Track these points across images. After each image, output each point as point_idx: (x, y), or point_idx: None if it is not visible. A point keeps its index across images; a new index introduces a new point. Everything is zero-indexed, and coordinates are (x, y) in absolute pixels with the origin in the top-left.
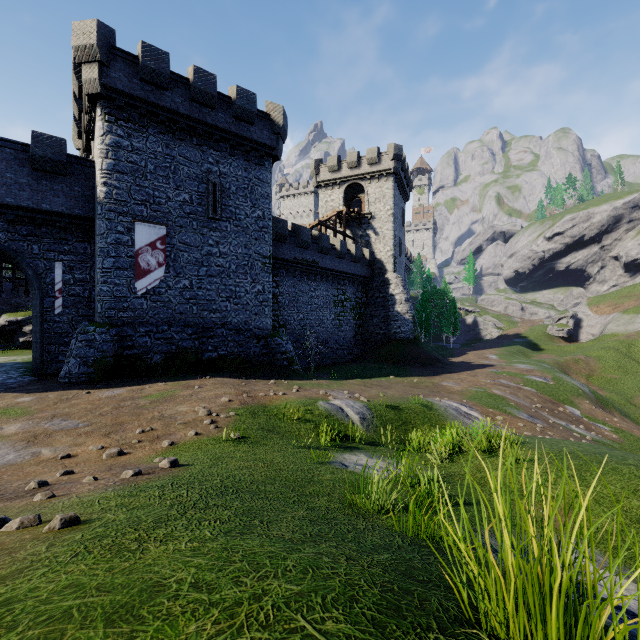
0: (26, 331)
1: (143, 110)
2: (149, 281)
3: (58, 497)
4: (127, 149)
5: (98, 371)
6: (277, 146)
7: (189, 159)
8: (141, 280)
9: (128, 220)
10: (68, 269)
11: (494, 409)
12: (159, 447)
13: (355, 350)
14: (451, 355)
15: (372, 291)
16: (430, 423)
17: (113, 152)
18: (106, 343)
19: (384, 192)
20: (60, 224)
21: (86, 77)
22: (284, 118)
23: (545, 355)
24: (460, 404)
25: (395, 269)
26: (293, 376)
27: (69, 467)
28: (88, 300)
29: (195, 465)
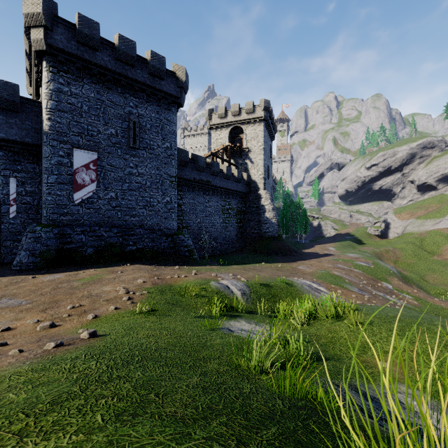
0: None
1: (79, 65)
2: (84, 193)
3: None
4: (67, 94)
5: (43, 261)
6: (181, 96)
7: (115, 103)
8: (78, 192)
9: (67, 147)
10: (21, 183)
11: (335, 285)
12: (85, 320)
13: (237, 244)
14: (303, 248)
15: (249, 203)
16: (291, 296)
17: (56, 95)
18: (50, 239)
19: (257, 133)
20: (14, 149)
21: (34, 37)
22: (186, 76)
23: (366, 247)
24: (312, 282)
25: (265, 187)
26: (192, 263)
27: (6, 339)
28: (37, 207)
29: (111, 335)
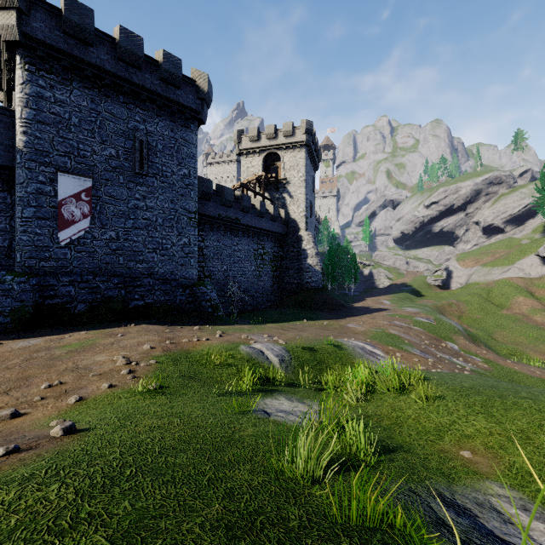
0: None
1: (66, 63)
2: (73, 231)
3: None
4: (49, 100)
5: (16, 321)
6: (202, 110)
7: (115, 115)
8: (64, 230)
9: (50, 170)
10: None
11: (393, 347)
12: (64, 404)
13: (273, 297)
14: (353, 301)
15: (287, 246)
16: (341, 362)
17: (34, 102)
18: (25, 292)
19: (298, 161)
20: None
21: (3, 23)
22: (209, 85)
23: (426, 300)
24: (365, 343)
25: (307, 228)
26: (217, 322)
27: None
28: (8, 250)
29: (97, 429)
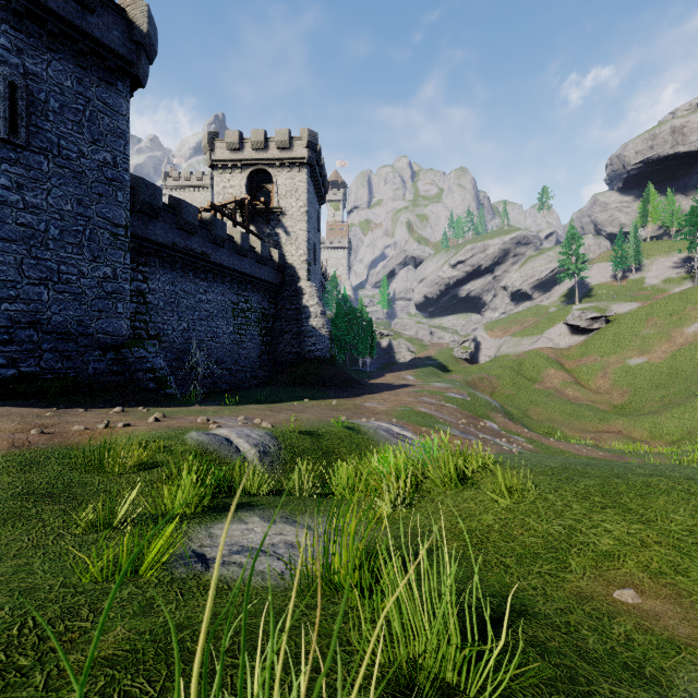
0: None
1: None
2: None
3: None
4: None
5: None
6: (138, 62)
7: None
8: None
9: None
10: None
11: (427, 427)
12: None
13: (261, 373)
14: (369, 377)
15: (282, 302)
16: (359, 450)
17: None
18: None
19: (297, 185)
20: None
21: None
22: (150, 23)
23: (454, 375)
24: (391, 424)
25: (309, 277)
26: (162, 402)
27: None
28: None
29: None
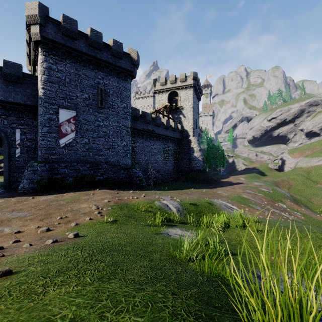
0: (2, 166)
1: (63, 50)
2: (67, 139)
3: (6, 256)
4: (55, 70)
5: (39, 186)
6: (134, 71)
7: (88, 76)
8: (62, 139)
9: (55, 107)
10: (23, 133)
11: (244, 205)
12: (69, 226)
13: (174, 175)
14: (222, 178)
15: (182, 146)
16: (212, 212)
17: (47, 71)
18: (43, 172)
19: (188, 96)
20: (19, 109)
21: (33, 32)
22: (137, 56)
23: (268, 178)
24: (227, 202)
25: (194, 135)
26: (142, 189)
27: (18, 238)
28: (34, 149)
29: (88, 236)
